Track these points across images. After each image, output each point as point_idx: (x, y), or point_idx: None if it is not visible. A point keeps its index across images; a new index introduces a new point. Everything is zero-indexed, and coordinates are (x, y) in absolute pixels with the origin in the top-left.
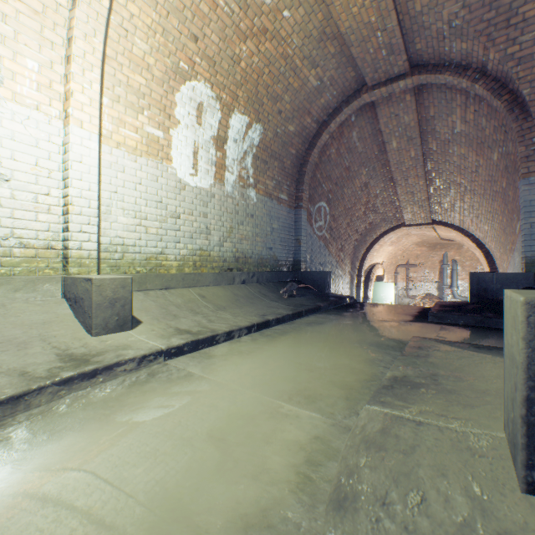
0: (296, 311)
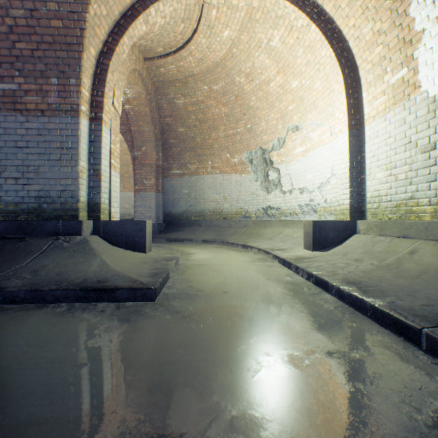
0: (391, 311)
